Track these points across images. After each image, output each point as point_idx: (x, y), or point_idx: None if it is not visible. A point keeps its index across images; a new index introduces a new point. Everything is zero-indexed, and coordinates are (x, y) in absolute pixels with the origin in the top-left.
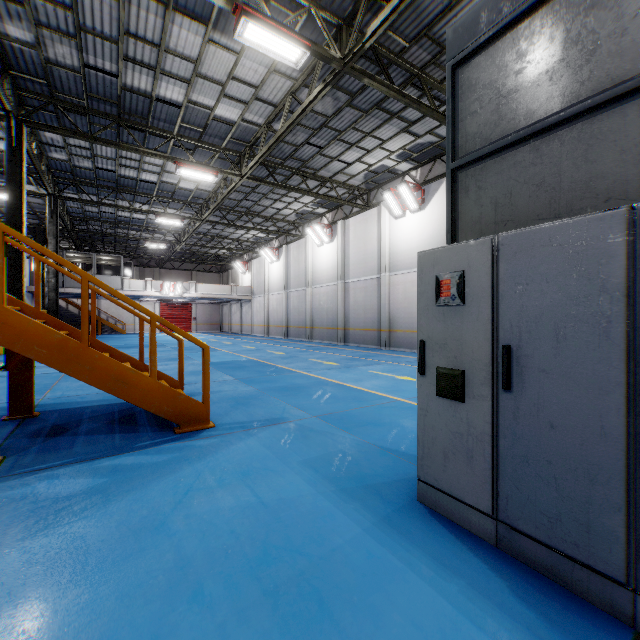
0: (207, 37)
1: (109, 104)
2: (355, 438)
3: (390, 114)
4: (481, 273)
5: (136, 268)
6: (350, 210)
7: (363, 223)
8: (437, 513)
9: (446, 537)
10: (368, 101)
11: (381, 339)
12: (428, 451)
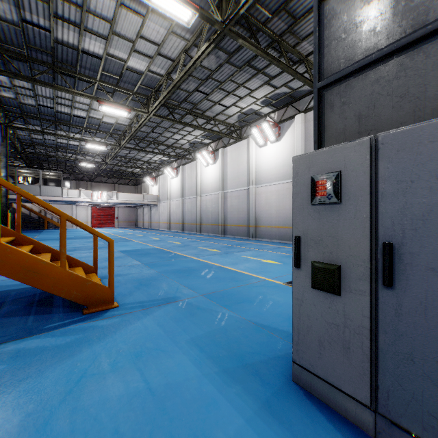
0: (119, 2)
1: (45, 54)
2: (234, 315)
3: (257, 70)
4: (359, 172)
5: (73, 181)
6: (228, 141)
7: (237, 150)
8: (312, 395)
9: (325, 426)
10: (241, 59)
11: (250, 232)
12: (303, 338)
